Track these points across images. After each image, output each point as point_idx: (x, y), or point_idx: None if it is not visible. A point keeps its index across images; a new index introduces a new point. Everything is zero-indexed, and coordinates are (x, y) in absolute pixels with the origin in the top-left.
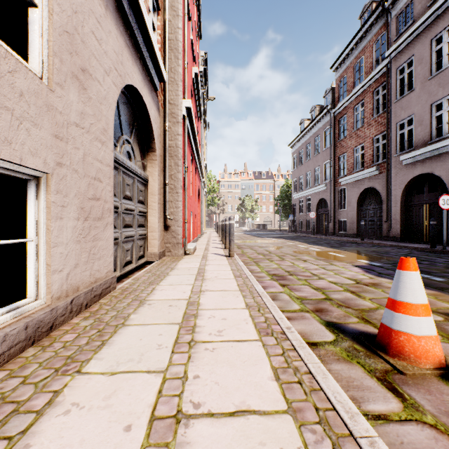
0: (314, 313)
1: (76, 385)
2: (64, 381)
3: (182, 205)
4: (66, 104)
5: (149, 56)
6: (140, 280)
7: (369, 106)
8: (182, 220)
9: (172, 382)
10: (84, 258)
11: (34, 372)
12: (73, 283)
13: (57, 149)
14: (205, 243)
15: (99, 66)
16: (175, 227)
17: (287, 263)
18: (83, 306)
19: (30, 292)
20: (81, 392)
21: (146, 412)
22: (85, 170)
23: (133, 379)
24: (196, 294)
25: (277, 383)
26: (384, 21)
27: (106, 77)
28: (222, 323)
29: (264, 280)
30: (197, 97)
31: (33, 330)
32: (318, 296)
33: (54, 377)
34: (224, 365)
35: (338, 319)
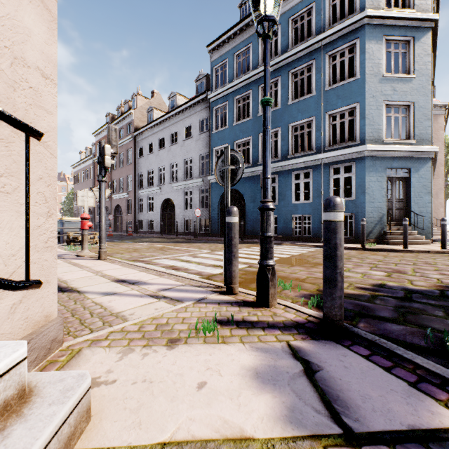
0: None
1: None
2: None
3: None
4: None
5: None
6: None
7: None
8: None
9: None
10: None
11: None
12: None
13: None
14: None
15: None
16: None
17: None
18: None
19: None
20: None
21: None
22: None
23: None
24: None
25: None
26: None
27: None
28: None
29: None
30: None
31: None
32: None
33: None
34: None
35: None
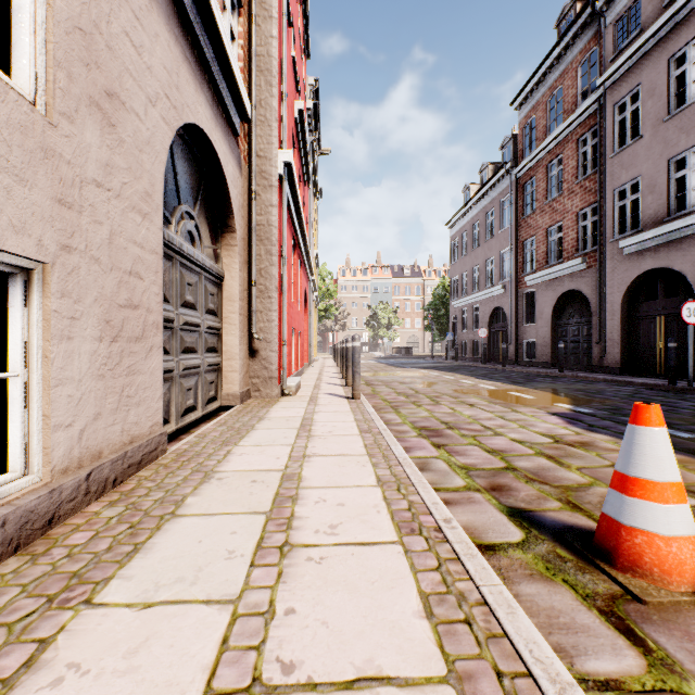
0: (489, 494)
1: (81, 628)
2: (60, 620)
3: (278, 318)
4: (80, 148)
5: (223, 79)
6: (208, 438)
7: (571, 164)
8: (278, 341)
9: (248, 622)
10: (111, 404)
11: (10, 603)
12: (91, 445)
13: (62, 222)
14: (316, 376)
15: (137, 89)
16: (267, 352)
17: (445, 409)
18: (108, 482)
19: (14, 462)
20: (87, 642)
21: (197, 682)
22: (113, 258)
23: (181, 616)
24: (297, 461)
25: (429, 623)
26: (595, 30)
27: (150, 108)
28: (337, 511)
29: (408, 437)
30: (303, 148)
31: (16, 527)
32: (495, 464)
33: (44, 613)
34: (338, 588)
35: (528, 503)
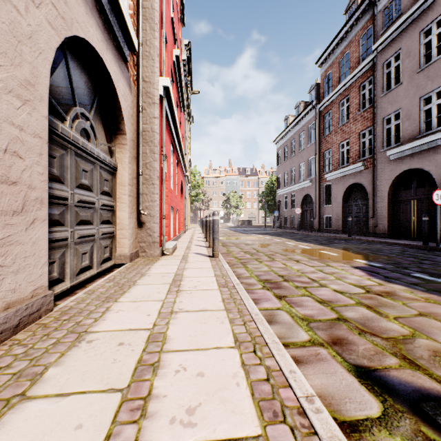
0: (332, 349)
1: None
2: None
3: (159, 199)
4: None
5: (113, 12)
6: (94, 295)
7: (355, 101)
8: (159, 216)
9: None
10: None
11: None
12: None
13: None
14: (188, 240)
15: None
16: (151, 224)
17: (279, 264)
18: None
19: None
20: None
21: None
22: None
23: None
24: (165, 318)
25: None
26: (371, 15)
27: (32, 7)
28: (196, 385)
29: (255, 289)
30: (179, 84)
31: None
32: (328, 314)
33: None
34: None
35: (370, 360)
